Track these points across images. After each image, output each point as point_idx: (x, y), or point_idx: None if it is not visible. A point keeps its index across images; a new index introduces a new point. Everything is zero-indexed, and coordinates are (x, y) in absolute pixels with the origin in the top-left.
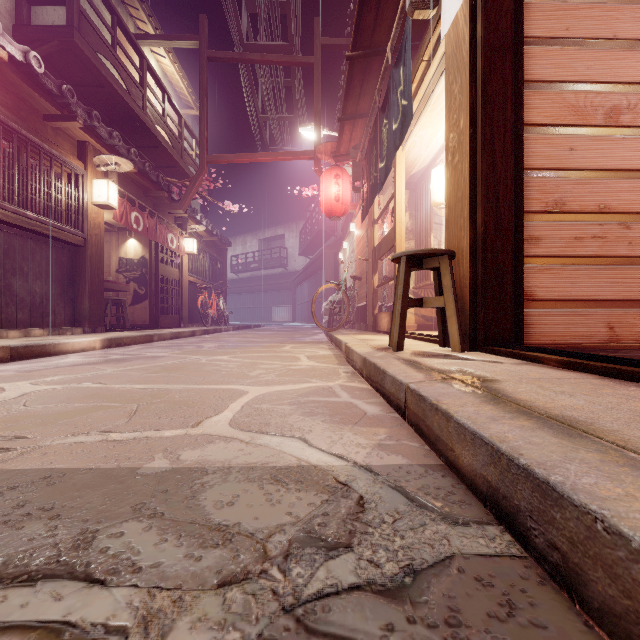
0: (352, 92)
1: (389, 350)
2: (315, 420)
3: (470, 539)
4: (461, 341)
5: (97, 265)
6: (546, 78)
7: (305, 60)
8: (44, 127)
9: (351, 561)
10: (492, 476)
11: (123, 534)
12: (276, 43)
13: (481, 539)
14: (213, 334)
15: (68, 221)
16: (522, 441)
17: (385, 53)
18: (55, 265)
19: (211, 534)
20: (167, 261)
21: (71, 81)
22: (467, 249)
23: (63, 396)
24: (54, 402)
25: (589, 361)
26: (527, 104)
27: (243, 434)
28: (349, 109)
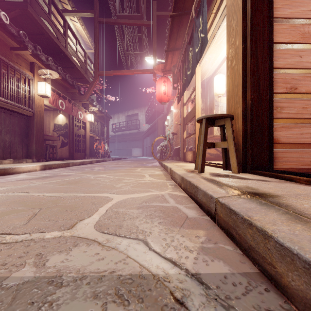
0: (172, 36)
1: (196, 172)
2: (153, 222)
3: None
4: (238, 167)
5: (40, 127)
6: (286, 16)
7: (148, 23)
8: (10, 53)
9: None
10: None
11: None
12: (133, 14)
13: None
14: (101, 162)
15: (24, 103)
16: None
17: (190, 13)
18: (17, 126)
19: None
20: (78, 125)
21: (27, 32)
22: (241, 114)
23: None
24: None
25: None
26: (275, 31)
27: (102, 236)
28: (171, 45)
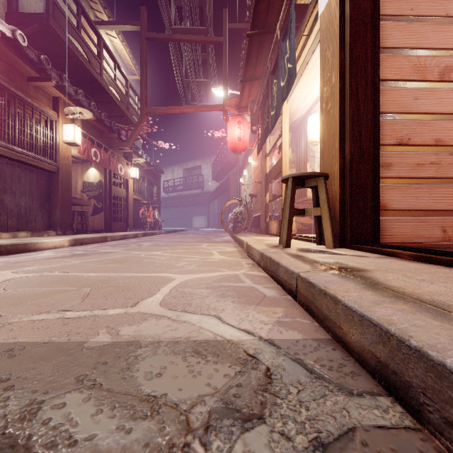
0: (250, 61)
1: (279, 247)
2: (226, 301)
3: (366, 410)
4: (333, 240)
5: (66, 186)
6: (396, 45)
7: (216, 39)
8: (27, 86)
9: (264, 433)
10: (381, 353)
11: (65, 405)
12: (195, 27)
13: (376, 410)
14: (150, 236)
15: (45, 154)
16: (407, 323)
17: (275, 32)
18: (36, 186)
19: (141, 405)
20: (117, 184)
21: (48, 54)
22: (338, 172)
23: (35, 282)
24: (27, 286)
25: (436, 255)
26: (382, 65)
27: (170, 312)
28: (248, 73)
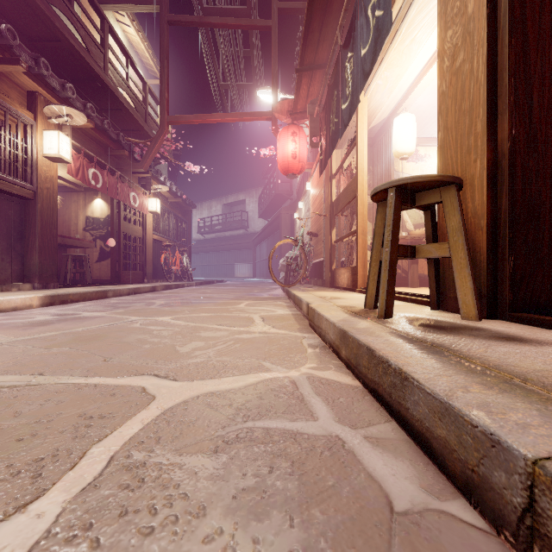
0: (311, 37)
1: (371, 316)
2: None
3: None
4: (477, 305)
5: (49, 219)
6: None
7: (263, 23)
8: None
9: None
10: None
11: None
12: (234, 7)
13: None
14: (175, 289)
15: (14, 172)
16: None
17: None
18: None
19: None
20: (130, 219)
21: (27, 35)
22: (483, 176)
23: None
24: None
25: None
26: None
27: None
28: (307, 58)
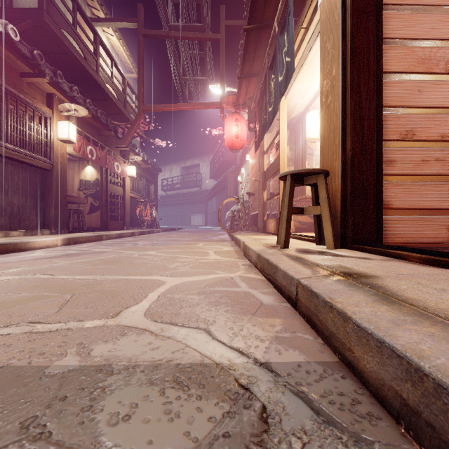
0: (248, 57)
1: (277, 248)
2: (219, 310)
3: None
4: (334, 241)
5: (61, 184)
6: (400, 36)
7: (214, 36)
8: (20, 82)
9: None
10: (409, 394)
11: None
12: (193, 24)
13: None
14: (147, 234)
15: (39, 151)
16: (444, 357)
17: (272, 26)
18: (29, 184)
19: None
20: (114, 182)
21: (43, 50)
22: (338, 169)
23: (14, 286)
24: (4, 292)
25: (448, 258)
26: (385, 56)
27: (154, 325)
28: (245, 70)
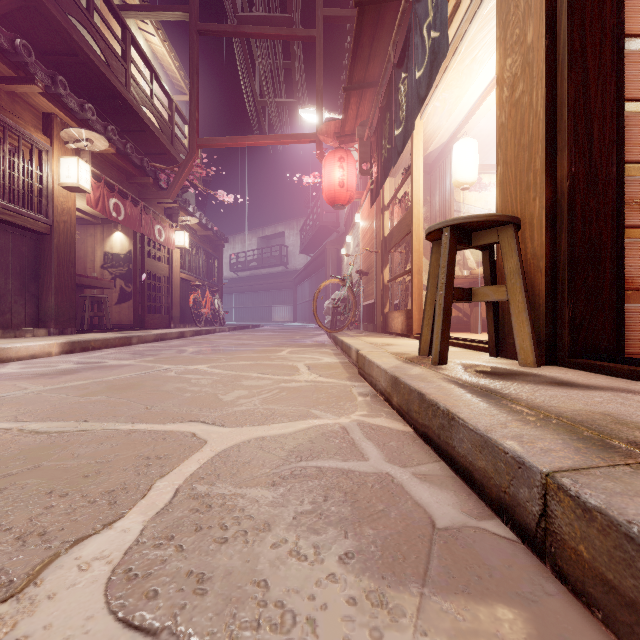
0: (360, 53)
1: (425, 363)
2: (324, 556)
3: None
4: (535, 350)
5: (66, 257)
6: None
7: (306, 33)
8: None
9: None
10: None
11: None
12: (274, 14)
13: None
14: (205, 335)
15: (28, 204)
16: None
17: None
18: (12, 255)
19: None
20: (155, 255)
21: (40, 49)
22: (542, 215)
23: None
24: None
25: None
26: (627, 5)
27: None
28: (356, 76)
